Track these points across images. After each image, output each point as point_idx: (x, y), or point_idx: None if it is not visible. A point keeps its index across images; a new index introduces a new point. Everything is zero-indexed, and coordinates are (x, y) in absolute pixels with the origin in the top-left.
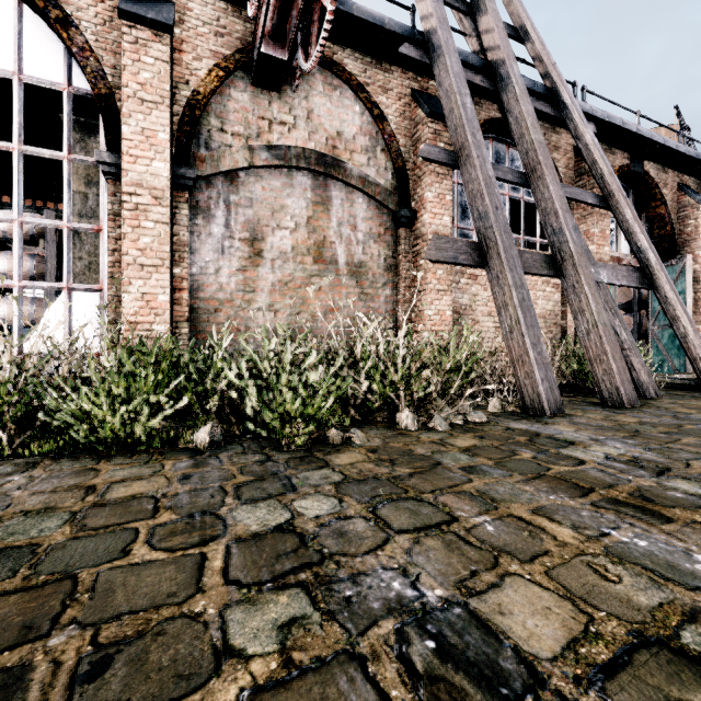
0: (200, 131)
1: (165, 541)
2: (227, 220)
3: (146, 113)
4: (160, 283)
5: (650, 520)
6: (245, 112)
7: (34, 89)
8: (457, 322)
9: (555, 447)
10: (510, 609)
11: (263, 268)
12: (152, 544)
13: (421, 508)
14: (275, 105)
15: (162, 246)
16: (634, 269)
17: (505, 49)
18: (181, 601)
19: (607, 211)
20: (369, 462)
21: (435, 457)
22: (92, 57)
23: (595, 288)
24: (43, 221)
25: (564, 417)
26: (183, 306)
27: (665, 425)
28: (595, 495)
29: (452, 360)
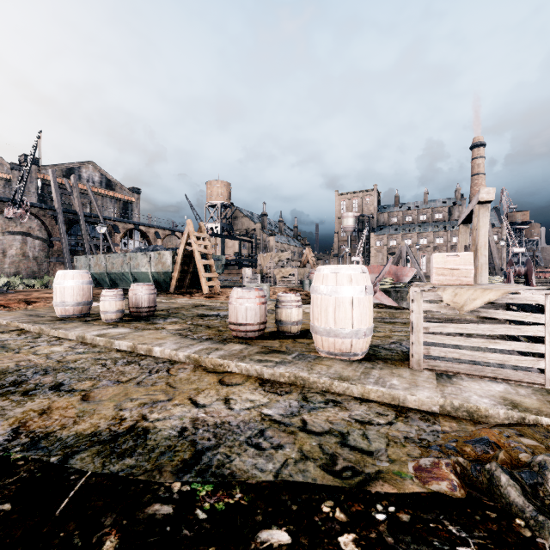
0: None
1: None
2: None
3: None
4: None
5: None
6: (2, 224)
7: None
8: None
9: None
10: None
11: (7, 259)
12: None
13: None
14: (11, 222)
15: None
16: None
17: (80, 210)
18: None
19: (120, 242)
20: None
21: None
22: None
23: None
24: None
25: None
26: None
27: None
28: None
29: None
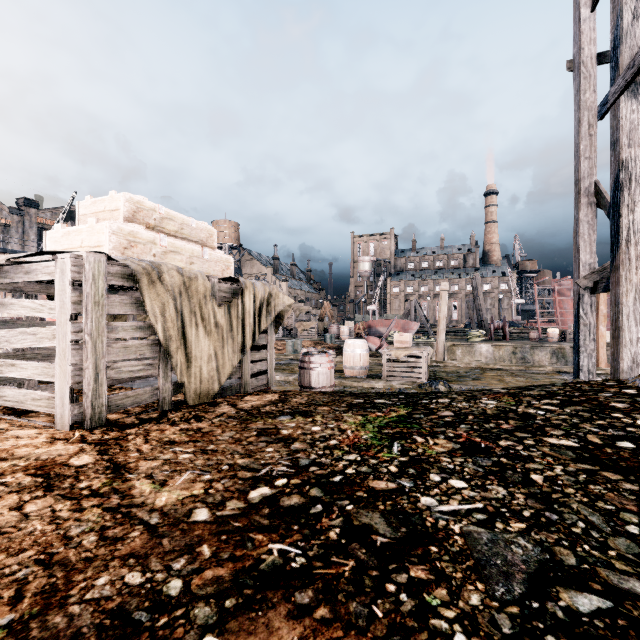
0: None
1: None
2: None
3: None
4: None
5: None
6: None
7: None
8: None
9: None
10: None
11: None
12: None
13: None
14: None
15: None
16: None
17: None
18: None
19: None
20: None
21: None
22: None
23: None
24: None
25: None
26: None
27: None
28: None
29: None
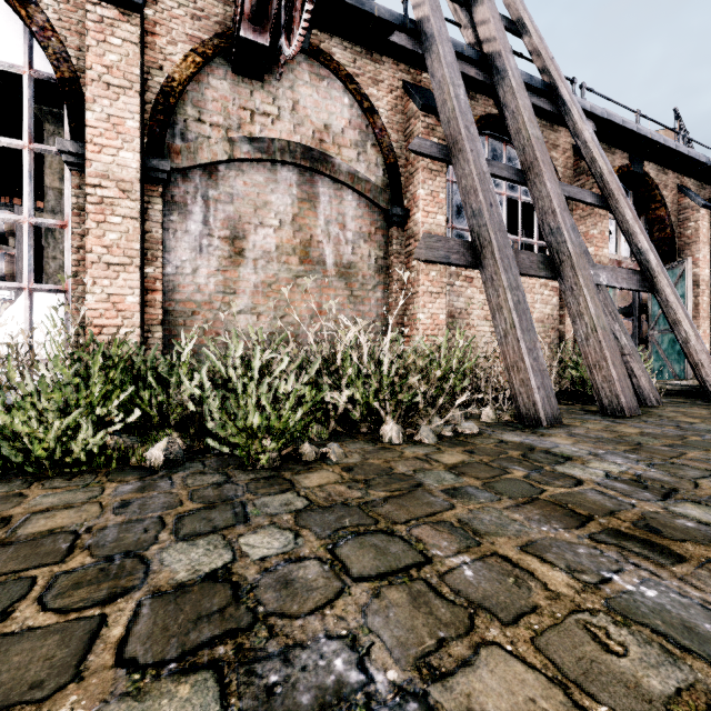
0: (176, 121)
1: (63, 597)
2: (205, 217)
3: (112, 98)
4: (128, 283)
5: (658, 560)
6: (225, 101)
7: (2, 76)
8: (452, 326)
9: (551, 463)
10: (483, 703)
11: (245, 269)
12: (44, 602)
13: (390, 545)
14: (257, 95)
15: (131, 244)
16: (634, 272)
17: (501, 41)
18: (44, 697)
19: (606, 212)
20: (341, 484)
21: (417, 476)
22: (54, 37)
23: (594, 291)
24: (0, 216)
25: (561, 428)
26: (156, 308)
27: (668, 436)
28: (594, 525)
29: (444, 367)
